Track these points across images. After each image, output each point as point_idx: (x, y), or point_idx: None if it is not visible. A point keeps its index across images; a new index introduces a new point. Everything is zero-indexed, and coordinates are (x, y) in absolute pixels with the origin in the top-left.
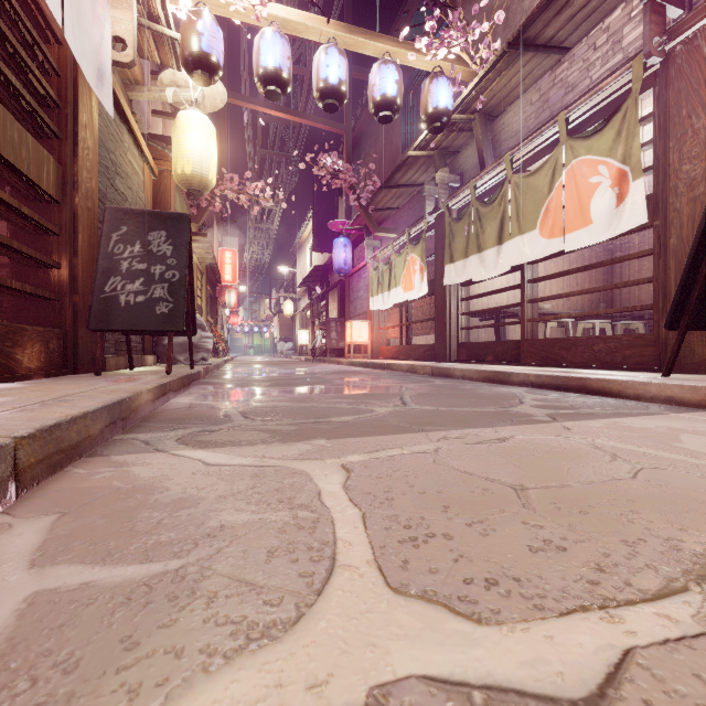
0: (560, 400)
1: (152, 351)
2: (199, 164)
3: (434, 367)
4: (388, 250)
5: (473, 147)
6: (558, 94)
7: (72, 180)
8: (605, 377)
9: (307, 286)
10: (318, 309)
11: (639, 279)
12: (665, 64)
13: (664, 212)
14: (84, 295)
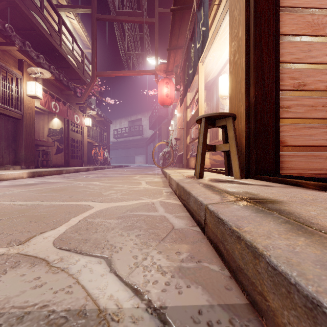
0: None
1: None
2: None
3: None
4: None
5: None
6: None
7: None
8: None
9: None
10: None
11: None
12: None
13: None
14: None
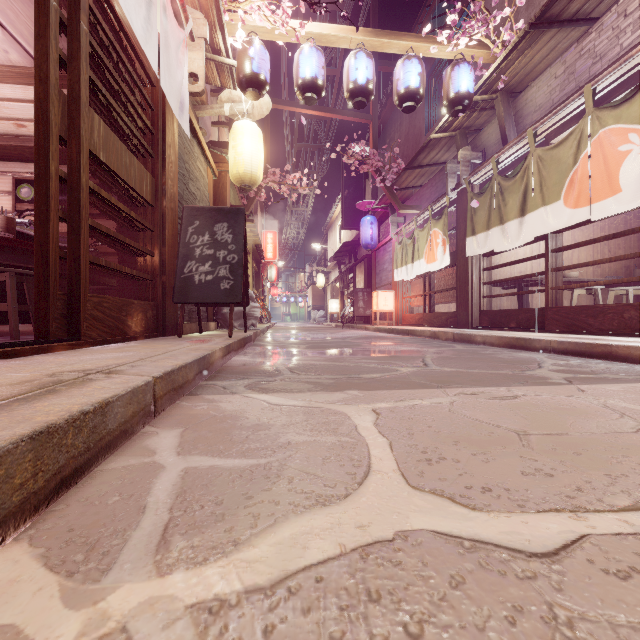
0: (582, 366)
1: (213, 318)
2: (249, 164)
3: (455, 334)
4: (412, 226)
5: (495, 124)
6: (585, 65)
7: (161, 188)
8: (632, 344)
9: (337, 260)
10: (346, 281)
11: None
12: None
13: None
14: (169, 275)
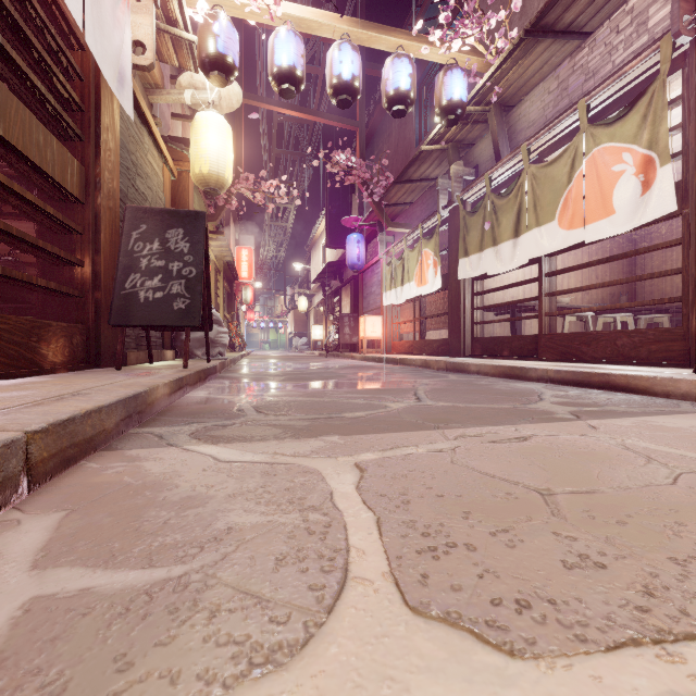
0: (583, 397)
1: (172, 346)
2: (215, 164)
3: (448, 362)
4: (401, 246)
5: (488, 139)
6: (578, 81)
7: (94, 181)
8: (630, 373)
9: (321, 282)
10: (331, 305)
11: (666, 270)
12: (695, 43)
13: (695, 199)
14: (106, 291)
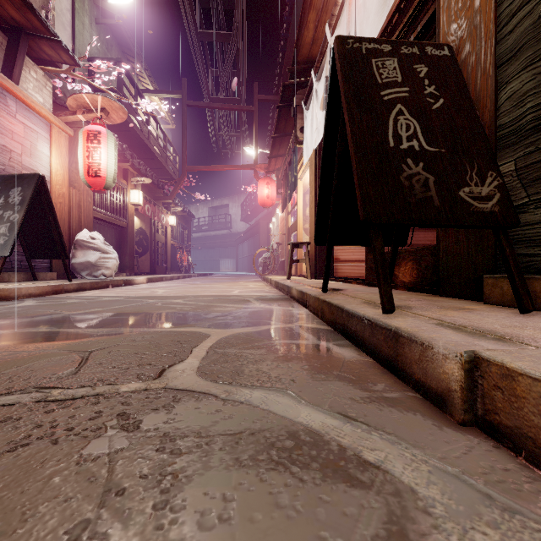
0: (51, 301)
1: None
2: None
3: None
4: None
5: None
6: None
7: None
8: None
9: None
10: None
11: None
12: None
13: None
14: None
